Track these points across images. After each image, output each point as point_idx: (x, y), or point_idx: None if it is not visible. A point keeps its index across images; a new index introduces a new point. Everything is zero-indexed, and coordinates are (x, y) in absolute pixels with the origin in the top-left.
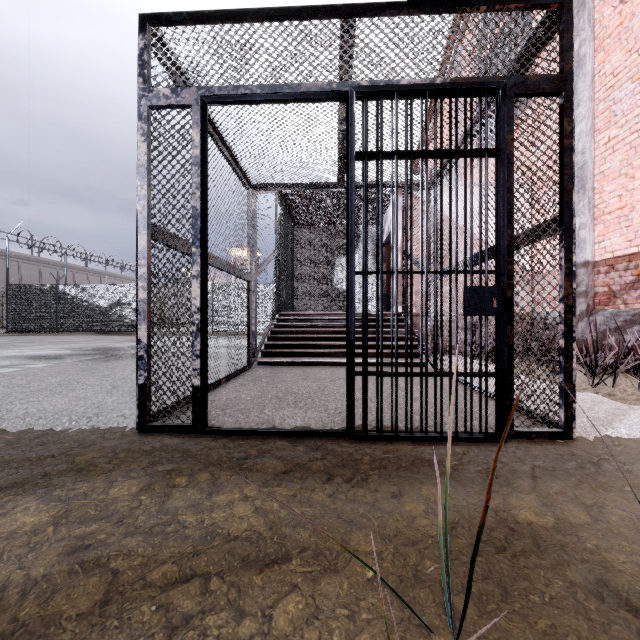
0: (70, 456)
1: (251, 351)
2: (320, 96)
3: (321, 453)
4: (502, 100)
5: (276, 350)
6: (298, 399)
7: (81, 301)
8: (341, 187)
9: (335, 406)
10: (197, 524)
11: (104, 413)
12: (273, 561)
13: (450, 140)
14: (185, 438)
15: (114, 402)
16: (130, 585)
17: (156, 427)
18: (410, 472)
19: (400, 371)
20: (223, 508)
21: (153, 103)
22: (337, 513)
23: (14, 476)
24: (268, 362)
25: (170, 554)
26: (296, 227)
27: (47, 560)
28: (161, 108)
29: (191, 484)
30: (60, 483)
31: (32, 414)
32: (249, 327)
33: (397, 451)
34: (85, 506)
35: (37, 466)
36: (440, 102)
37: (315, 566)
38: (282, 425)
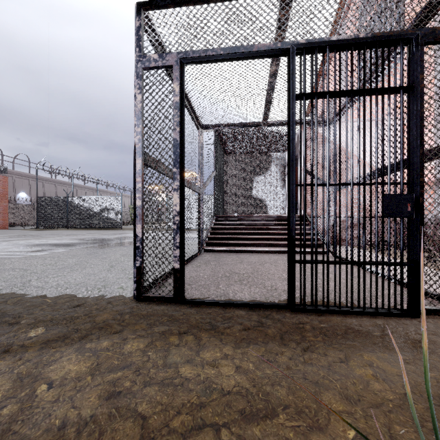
0: (91, 317)
1: (200, 242)
2: (268, 53)
3: (271, 321)
4: (415, 47)
5: (217, 241)
6: (241, 278)
7: (82, 207)
8: (264, 125)
9: (270, 284)
10: (195, 378)
11: (108, 285)
12: (265, 416)
13: (370, 81)
14: (168, 306)
15: (114, 277)
16: (158, 431)
17: (148, 297)
18: (347, 340)
19: (308, 257)
20: (211, 365)
21: (146, 65)
22: (302, 374)
23: (57, 331)
24: (211, 250)
25: (181, 404)
26: (226, 155)
27: (91, 404)
28: (151, 69)
29: (181, 343)
30: (89, 338)
31: (61, 285)
32: (199, 225)
33: (330, 321)
34: (110, 358)
35: (71, 324)
36: (363, 52)
37: (300, 423)
38: (235, 298)
